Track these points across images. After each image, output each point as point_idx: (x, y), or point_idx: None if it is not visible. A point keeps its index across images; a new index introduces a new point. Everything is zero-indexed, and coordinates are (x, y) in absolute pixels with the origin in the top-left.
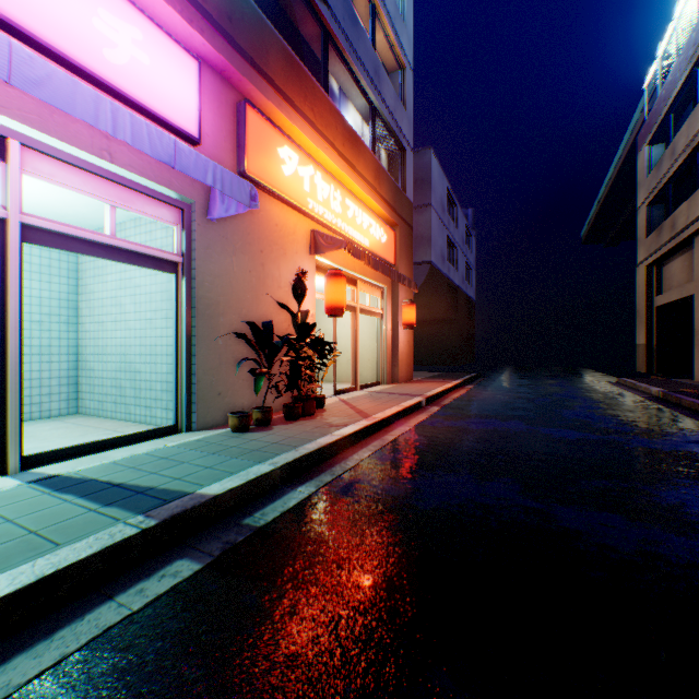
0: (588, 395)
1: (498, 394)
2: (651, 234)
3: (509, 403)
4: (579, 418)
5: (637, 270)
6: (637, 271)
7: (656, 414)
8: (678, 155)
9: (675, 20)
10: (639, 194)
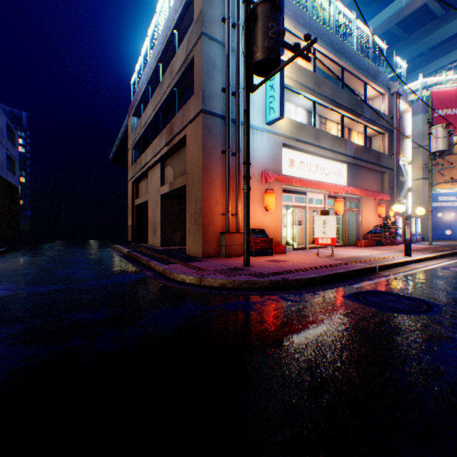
0: (89, 257)
1: (15, 265)
2: (134, 165)
3: (17, 271)
4: (67, 275)
5: (129, 184)
6: (129, 184)
7: (118, 264)
8: (143, 127)
9: (143, 56)
10: (130, 142)
